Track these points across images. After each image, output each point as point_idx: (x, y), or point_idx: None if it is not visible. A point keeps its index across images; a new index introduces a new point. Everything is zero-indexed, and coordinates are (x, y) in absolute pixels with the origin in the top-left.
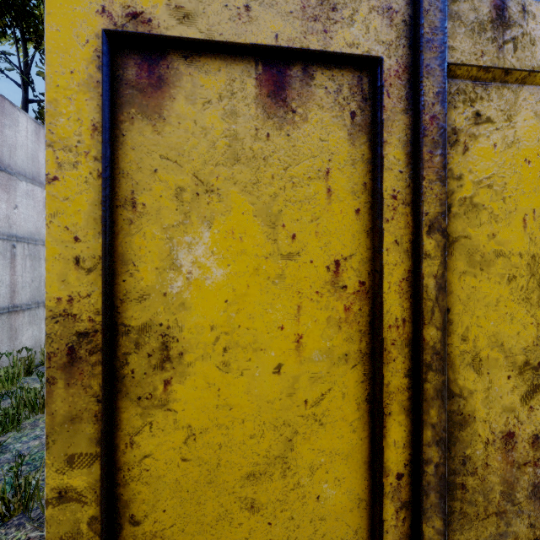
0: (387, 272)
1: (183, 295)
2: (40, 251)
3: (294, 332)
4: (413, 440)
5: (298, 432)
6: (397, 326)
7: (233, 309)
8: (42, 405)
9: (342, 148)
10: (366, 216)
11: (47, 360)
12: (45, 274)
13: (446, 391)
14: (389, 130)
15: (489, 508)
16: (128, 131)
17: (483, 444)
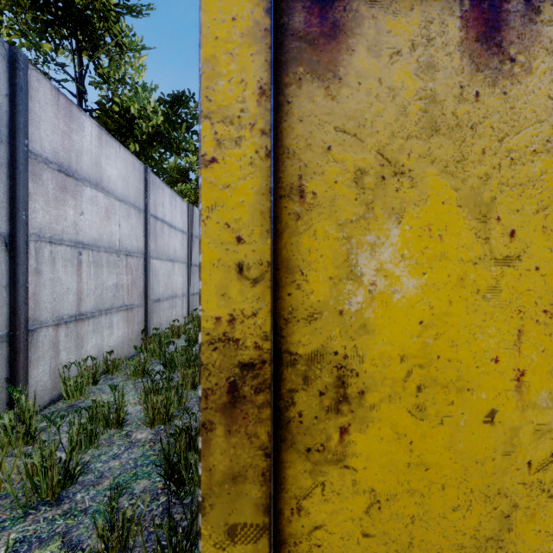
0: None
1: (364, 314)
2: (103, 258)
3: (513, 367)
4: None
5: (518, 505)
6: None
7: (429, 333)
8: (115, 420)
9: None
10: None
11: (203, 399)
12: (201, 286)
13: None
14: None
15: None
16: (294, 96)
17: None
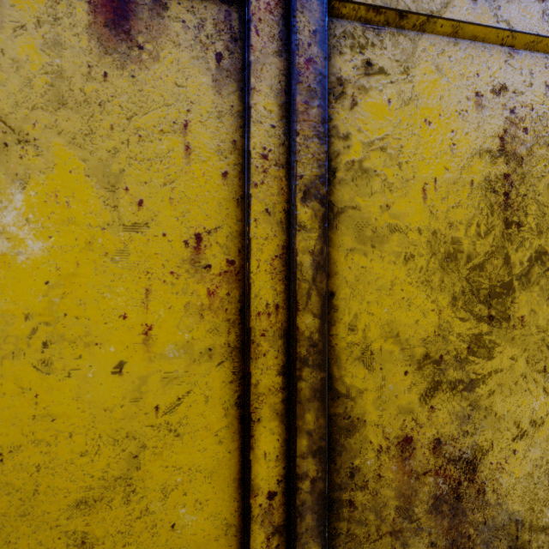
0: (256, 248)
1: None
2: None
3: (142, 322)
4: (289, 450)
5: (146, 446)
6: (269, 313)
7: (56, 292)
8: None
9: (204, 96)
10: (236, 181)
11: None
12: None
13: (326, 390)
14: (258, 75)
15: (383, 527)
16: None
17: (376, 452)
